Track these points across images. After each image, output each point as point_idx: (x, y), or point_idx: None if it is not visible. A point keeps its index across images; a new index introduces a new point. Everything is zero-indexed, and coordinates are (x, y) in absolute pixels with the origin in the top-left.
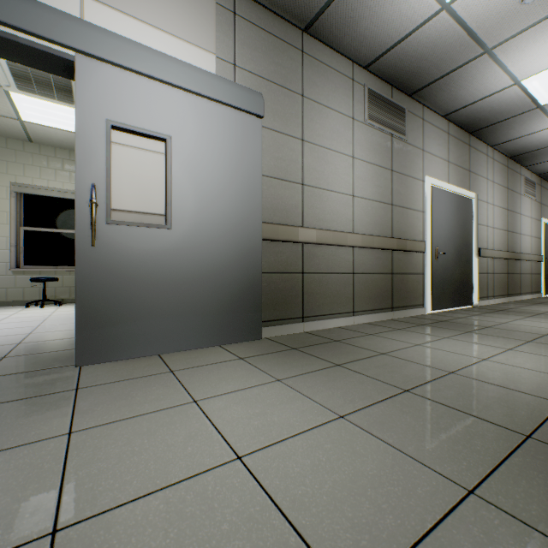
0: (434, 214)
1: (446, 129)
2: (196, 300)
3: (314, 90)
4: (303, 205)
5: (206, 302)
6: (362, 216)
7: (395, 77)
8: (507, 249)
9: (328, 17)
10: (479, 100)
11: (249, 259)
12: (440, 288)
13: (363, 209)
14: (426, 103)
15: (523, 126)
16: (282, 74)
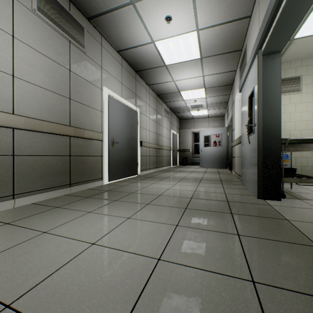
0: (111, 115)
1: (120, 62)
2: None
3: None
4: None
5: None
6: (29, 99)
7: None
8: (156, 143)
9: None
10: (136, 47)
11: None
12: (116, 166)
13: (31, 93)
14: (103, 33)
15: (160, 76)
16: None
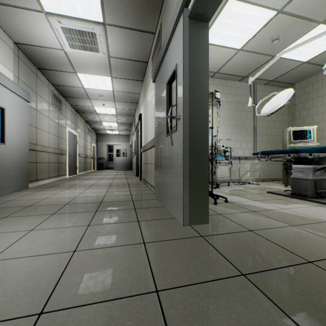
0: (69, 141)
1: (71, 109)
2: (12, 173)
3: (40, 91)
4: (37, 136)
5: (15, 174)
6: (52, 141)
7: (62, 91)
8: (85, 154)
9: (50, 71)
10: (83, 106)
11: (26, 157)
12: (70, 168)
13: (52, 138)
14: (68, 100)
15: (92, 115)
16: (32, 83)
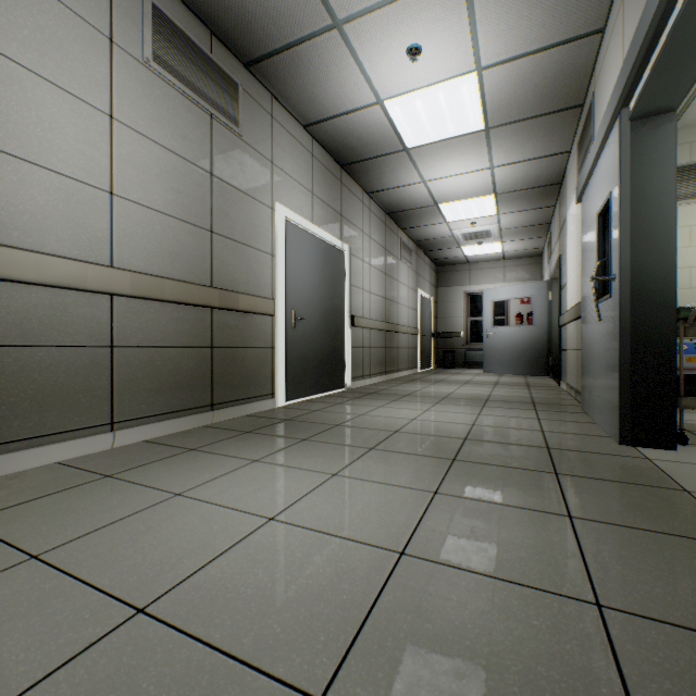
0: (291, 262)
1: (310, 148)
2: None
3: None
4: None
5: None
6: (139, 238)
7: (211, 12)
8: (385, 319)
9: None
10: (343, 115)
11: None
12: (300, 369)
13: (142, 225)
14: (276, 92)
15: (394, 173)
16: None
